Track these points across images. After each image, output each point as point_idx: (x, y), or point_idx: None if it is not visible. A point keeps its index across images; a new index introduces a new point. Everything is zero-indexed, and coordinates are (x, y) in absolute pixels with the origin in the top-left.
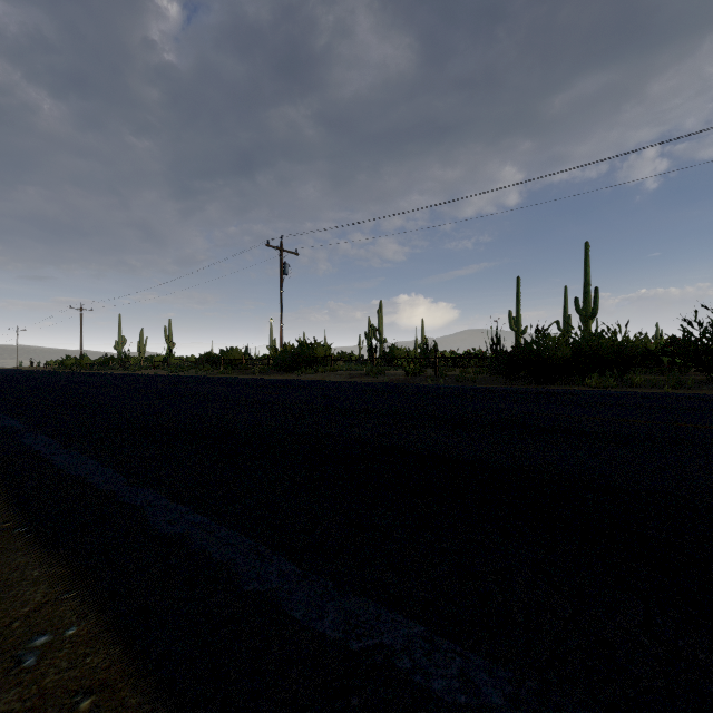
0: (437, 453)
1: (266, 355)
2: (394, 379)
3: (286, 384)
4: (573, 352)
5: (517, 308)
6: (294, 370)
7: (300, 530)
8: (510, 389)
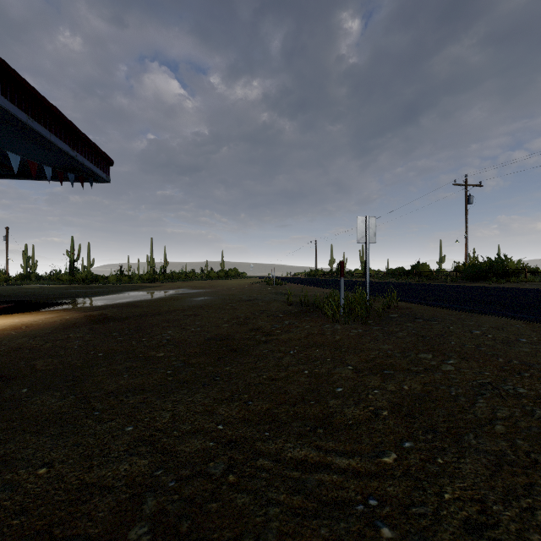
0: None
1: (441, 269)
2: None
3: (491, 289)
4: None
5: None
6: (481, 280)
7: None
8: None
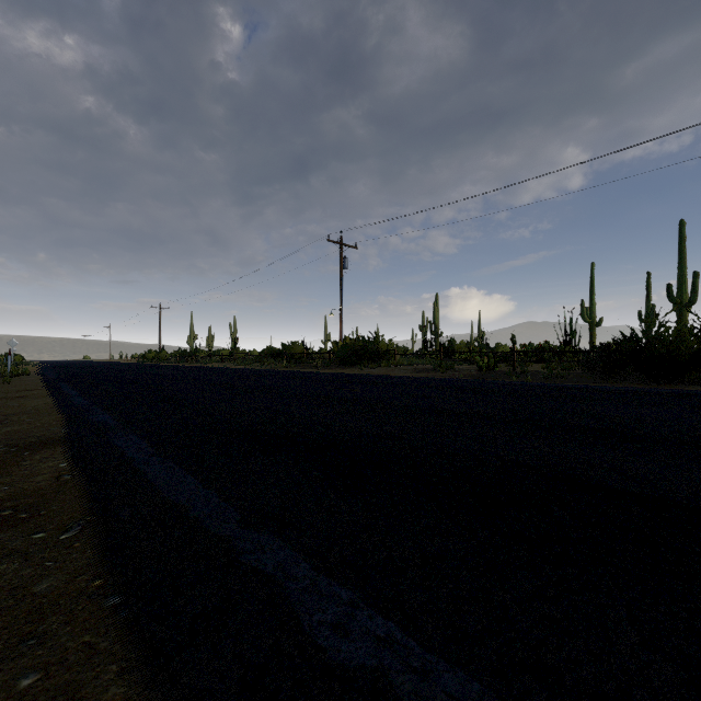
0: (661, 495)
1: (323, 349)
2: (466, 374)
3: (356, 379)
4: (700, 345)
5: (591, 297)
6: (355, 364)
7: (603, 694)
8: (627, 389)
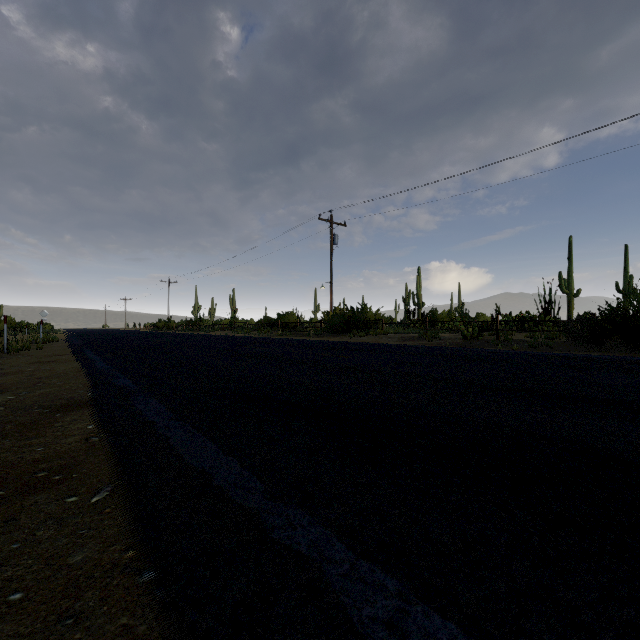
0: None
1: (313, 319)
2: (452, 343)
3: (348, 347)
4: None
5: (568, 269)
6: (345, 332)
7: None
8: (617, 358)
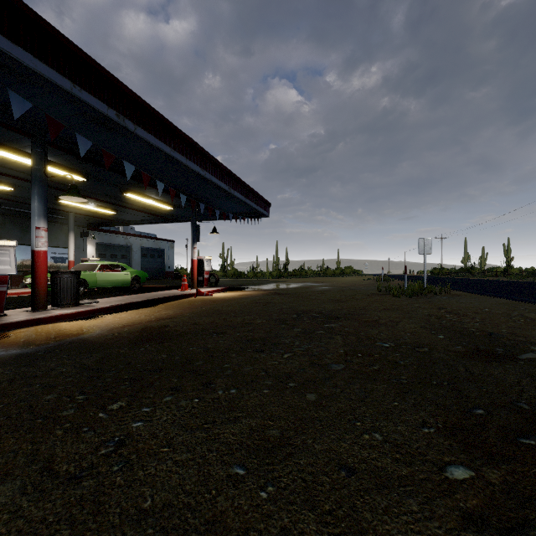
0: None
1: None
2: None
3: None
4: None
5: None
6: None
7: None
8: None
